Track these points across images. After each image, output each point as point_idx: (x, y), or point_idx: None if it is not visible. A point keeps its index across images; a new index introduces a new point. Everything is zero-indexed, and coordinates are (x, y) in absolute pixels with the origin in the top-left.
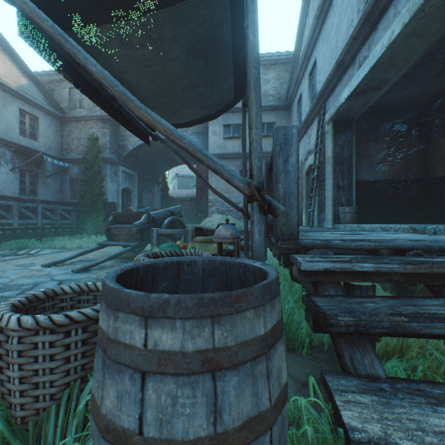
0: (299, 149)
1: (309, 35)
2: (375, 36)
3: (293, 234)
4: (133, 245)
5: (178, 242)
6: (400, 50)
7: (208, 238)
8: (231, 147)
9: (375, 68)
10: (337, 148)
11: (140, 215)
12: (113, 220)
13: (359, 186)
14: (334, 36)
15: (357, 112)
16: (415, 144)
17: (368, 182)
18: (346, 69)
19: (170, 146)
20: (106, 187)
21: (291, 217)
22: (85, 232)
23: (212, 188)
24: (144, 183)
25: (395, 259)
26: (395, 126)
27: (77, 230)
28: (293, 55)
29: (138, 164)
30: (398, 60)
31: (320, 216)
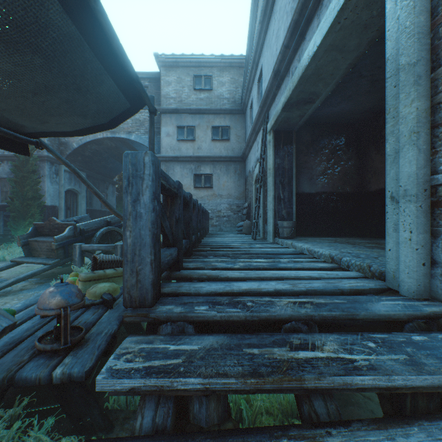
0: (251, 156)
1: (255, 40)
2: (303, 46)
3: (146, 300)
4: (51, 263)
5: (72, 274)
6: (324, 63)
7: (97, 274)
8: (185, 149)
9: (303, 80)
10: (278, 159)
11: (65, 226)
12: (34, 232)
13: (300, 198)
14: (275, 43)
15: (296, 123)
16: (352, 158)
17: (309, 194)
18: (283, 79)
19: (59, 156)
20: (43, 188)
21: (143, 276)
22: (16, 240)
23: (112, 209)
24: (96, 183)
25: (244, 358)
26: (334, 139)
27: (8, 237)
28: (245, 59)
29: (86, 163)
30: (324, 73)
31: (265, 227)
